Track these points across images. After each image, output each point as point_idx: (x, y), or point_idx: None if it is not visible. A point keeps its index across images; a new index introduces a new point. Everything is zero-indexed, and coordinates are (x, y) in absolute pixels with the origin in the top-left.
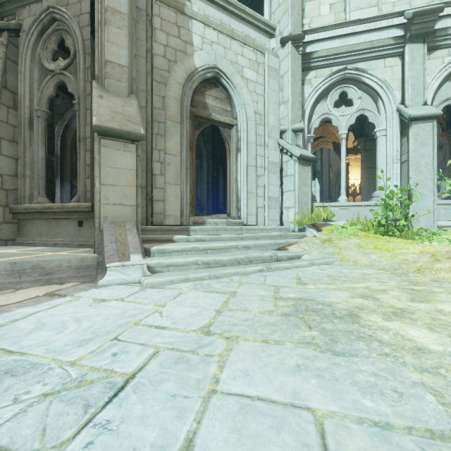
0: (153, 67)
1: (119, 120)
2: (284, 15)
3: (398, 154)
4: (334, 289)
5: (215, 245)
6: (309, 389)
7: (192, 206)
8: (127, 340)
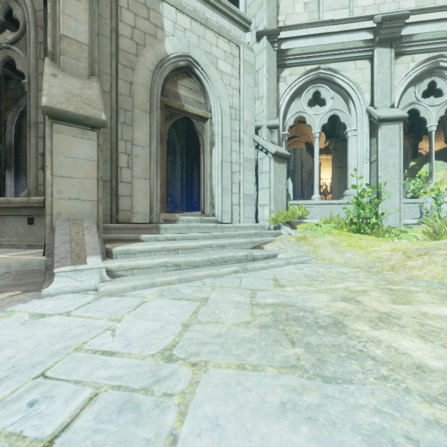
0: (118, 49)
1: (75, 103)
2: (259, 9)
3: (368, 154)
4: (314, 292)
5: (187, 244)
6: (301, 445)
7: (163, 203)
8: (58, 377)
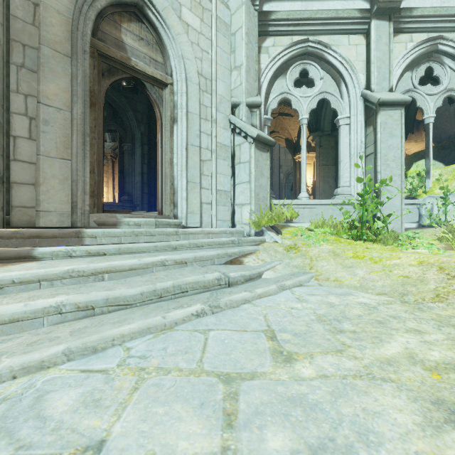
0: None
1: None
2: None
3: (363, 146)
4: (362, 380)
5: (120, 263)
6: None
7: (96, 197)
8: None
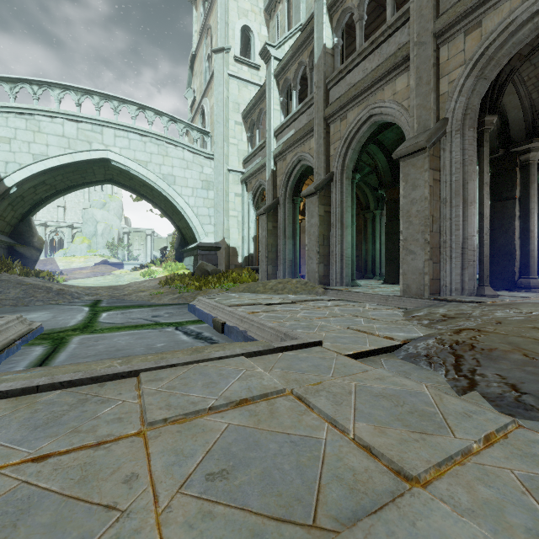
0: None
1: None
2: None
3: None
4: None
5: None
6: None
7: None
8: None
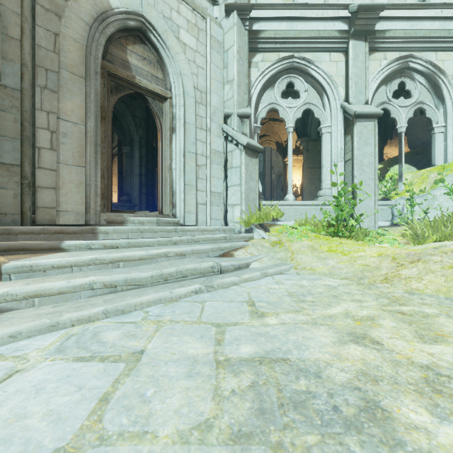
0: None
1: None
2: None
3: (342, 153)
4: (308, 325)
5: (131, 254)
6: None
7: (106, 199)
8: None
